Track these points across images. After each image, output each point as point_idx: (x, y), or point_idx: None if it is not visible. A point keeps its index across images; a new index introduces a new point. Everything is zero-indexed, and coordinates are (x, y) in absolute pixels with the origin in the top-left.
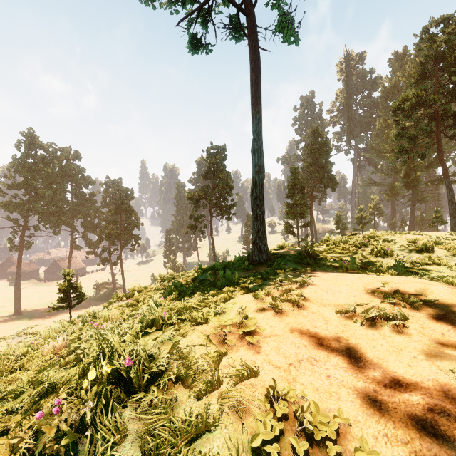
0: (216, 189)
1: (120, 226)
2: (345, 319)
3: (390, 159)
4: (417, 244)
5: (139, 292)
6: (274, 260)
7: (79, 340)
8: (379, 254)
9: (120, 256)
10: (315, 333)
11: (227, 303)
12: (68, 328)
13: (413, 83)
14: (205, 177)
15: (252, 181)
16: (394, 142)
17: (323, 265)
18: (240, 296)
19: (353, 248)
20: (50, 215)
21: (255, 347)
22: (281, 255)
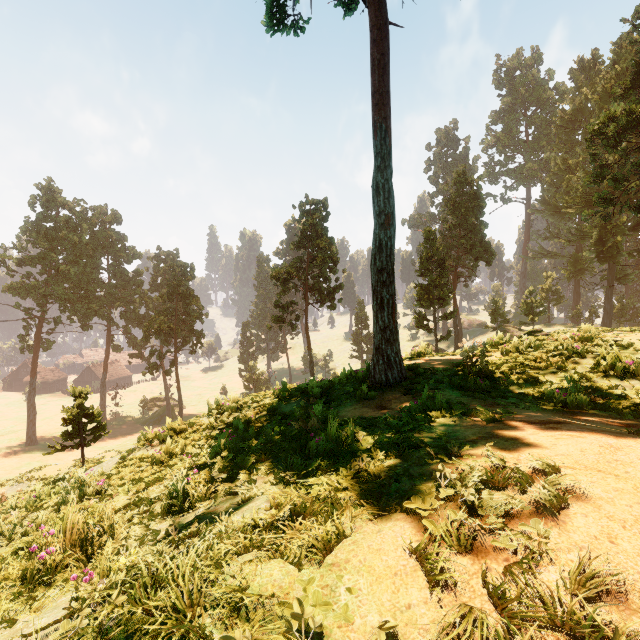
0: (313, 264)
1: (176, 317)
2: None
3: (583, 213)
4: None
5: (179, 432)
6: (413, 380)
7: None
8: (611, 371)
9: (174, 361)
10: None
11: (331, 561)
12: (55, 495)
13: (619, 96)
14: (297, 246)
15: (374, 241)
16: (580, 191)
17: (507, 392)
18: (368, 531)
19: (556, 359)
20: (76, 302)
21: None
22: (424, 370)
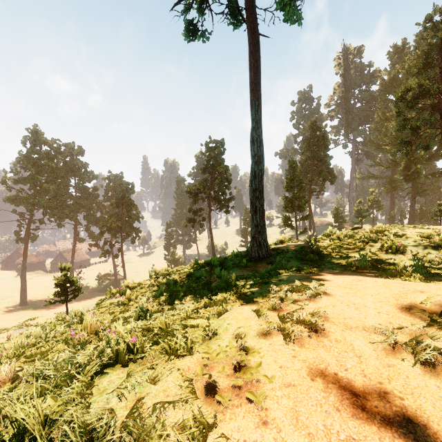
0: (214, 183)
1: (121, 219)
2: (386, 354)
3: (391, 151)
4: (433, 239)
5: (132, 289)
6: (275, 256)
7: (17, 377)
8: (390, 250)
9: (121, 248)
10: (349, 382)
11: (221, 318)
12: (58, 326)
13: (415, 73)
14: (204, 171)
15: (251, 172)
16: (393, 134)
17: (328, 262)
18: (237, 309)
19: (360, 243)
20: (54, 209)
21: (259, 410)
22: (281, 251)
